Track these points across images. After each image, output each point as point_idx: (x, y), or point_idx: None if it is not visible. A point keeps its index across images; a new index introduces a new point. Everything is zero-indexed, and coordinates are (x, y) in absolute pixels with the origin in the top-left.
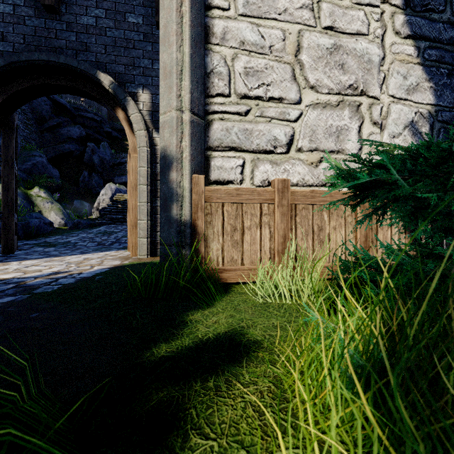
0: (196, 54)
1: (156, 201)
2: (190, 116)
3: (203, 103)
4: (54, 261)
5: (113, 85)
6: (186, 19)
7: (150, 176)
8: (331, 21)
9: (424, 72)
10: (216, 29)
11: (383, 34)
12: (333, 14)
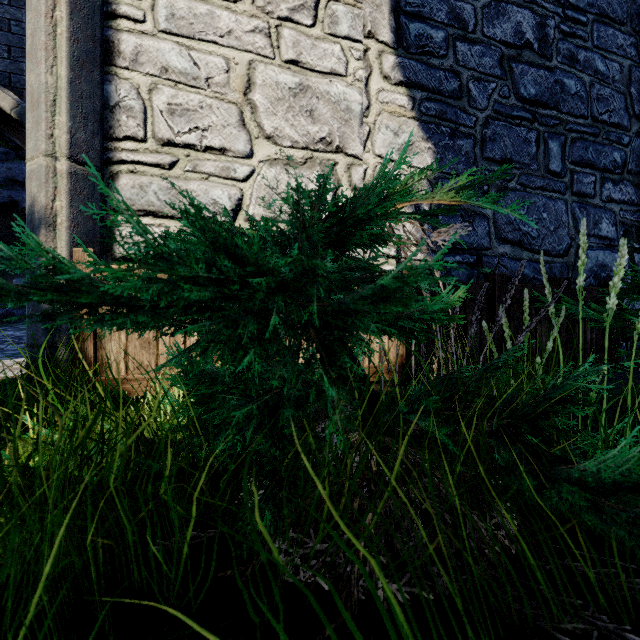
0: (83, 79)
1: None
2: (69, 166)
3: (100, 148)
4: None
5: (18, 108)
6: (62, 29)
7: None
8: (296, 54)
9: (421, 129)
10: (123, 47)
11: (368, 77)
12: (298, 45)
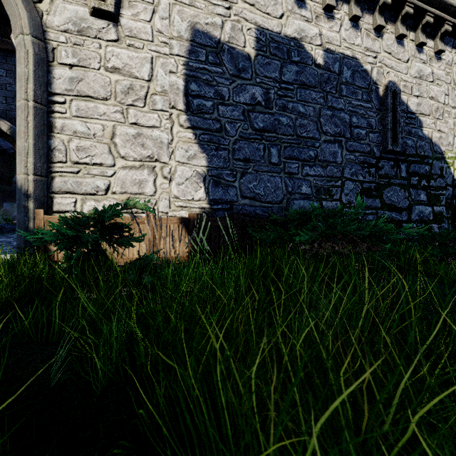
0: (40, 142)
1: None
2: (34, 177)
3: (46, 168)
4: None
5: (11, 129)
6: (31, 124)
7: None
8: (136, 120)
9: (200, 148)
10: (57, 124)
11: (172, 126)
12: (136, 116)
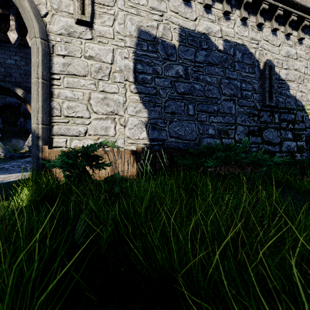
0: (45, 104)
1: None
2: (42, 126)
3: (49, 120)
4: None
5: (23, 94)
6: (40, 93)
7: None
8: (103, 88)
9: (143, 105)
10: (55, 92)
11: (126, 92)
12: (104, 86)
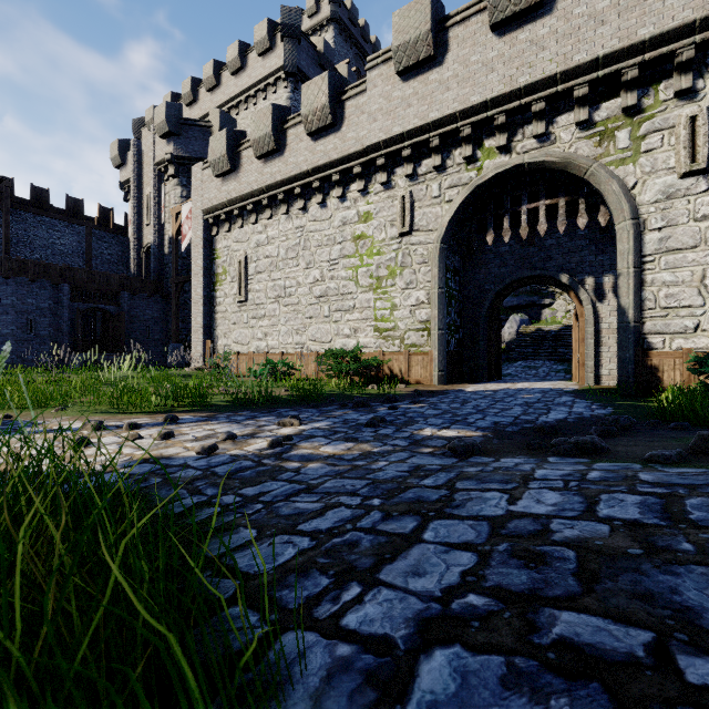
0: (636, 297)
1: (598, 349)
2: (633, 324)
3: (640, 315)
4: (536, 384)
5: (569, 280)
6: (631, 285)
7: (594, 333)
8: None
9: None
10: (647, 280)
11: None
12: None
